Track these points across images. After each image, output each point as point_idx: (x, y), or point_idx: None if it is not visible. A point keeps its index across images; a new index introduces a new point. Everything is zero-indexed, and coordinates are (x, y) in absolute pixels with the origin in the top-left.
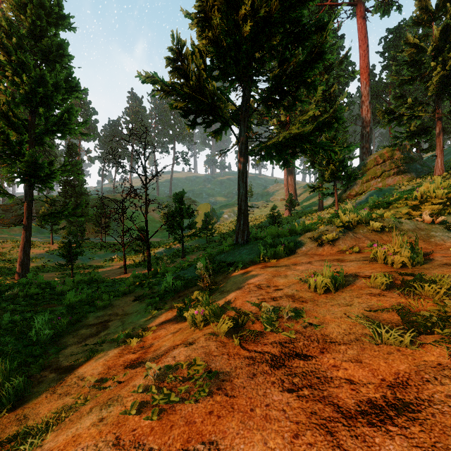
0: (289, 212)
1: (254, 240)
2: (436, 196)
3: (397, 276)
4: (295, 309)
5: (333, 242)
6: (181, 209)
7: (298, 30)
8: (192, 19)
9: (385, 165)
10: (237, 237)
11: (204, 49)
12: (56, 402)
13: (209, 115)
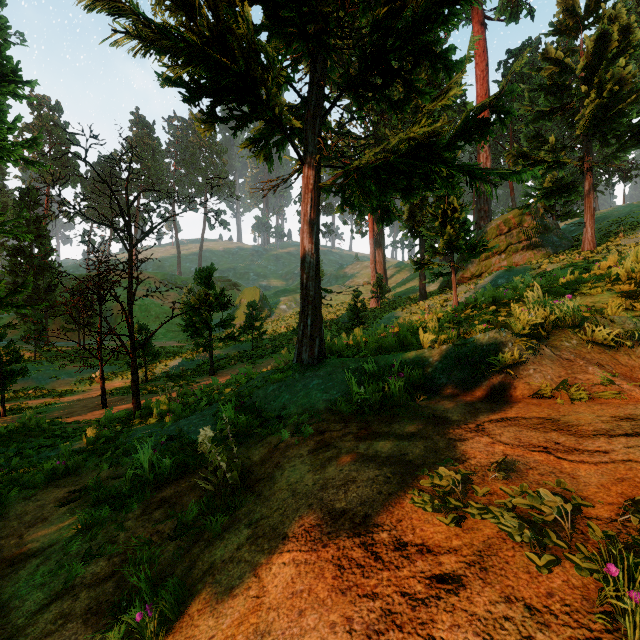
0: (377, 301)
1: (334, 357)
2: None
3: None
4: None
5: (513, 370)
6: (208, 296)
7: None
8: None
9: (512, 235)
10: (300, 350)
11: None
12: None
13: (243, 102)
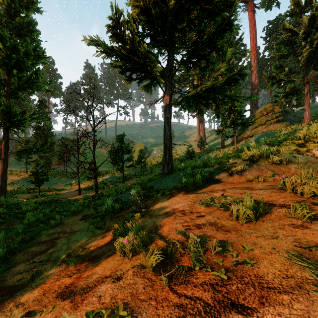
0: (200, 149)
1: (177, 170)
2: (317, 137)
3: (311, 206)
4: (220, 239)
5: (241, 173)
6: (122, 147)
7: (211, 8)
8: None
9: (268, 116)
10: (164, 168)
11: (137, 19)
12: None
13: (142, 72)
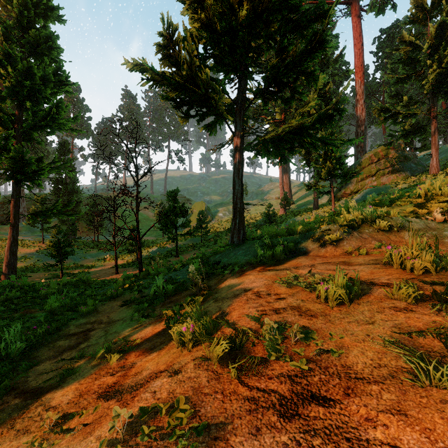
0: (284, 211)
1: (251, 240)
2: (442, 194)
3: (421, 285)
4: (304, 326)
5: (337, 243)
6: (175, 207)
7: (297, 18)
8: (184, 3)
9: (380, 163)
10: (233, 236)
11: (197, 35)
12: (9, 444)
13: (203, 107)
